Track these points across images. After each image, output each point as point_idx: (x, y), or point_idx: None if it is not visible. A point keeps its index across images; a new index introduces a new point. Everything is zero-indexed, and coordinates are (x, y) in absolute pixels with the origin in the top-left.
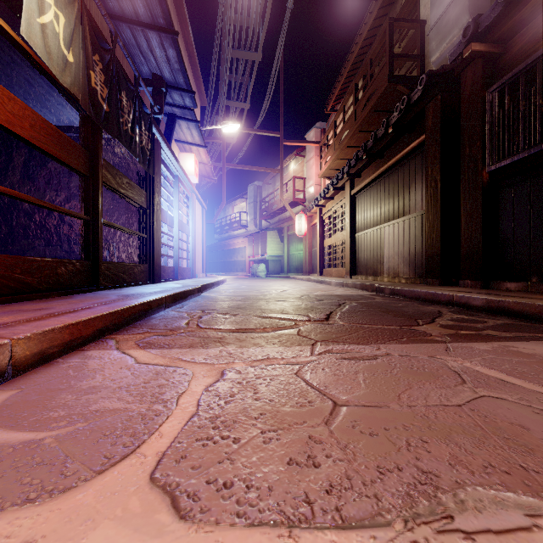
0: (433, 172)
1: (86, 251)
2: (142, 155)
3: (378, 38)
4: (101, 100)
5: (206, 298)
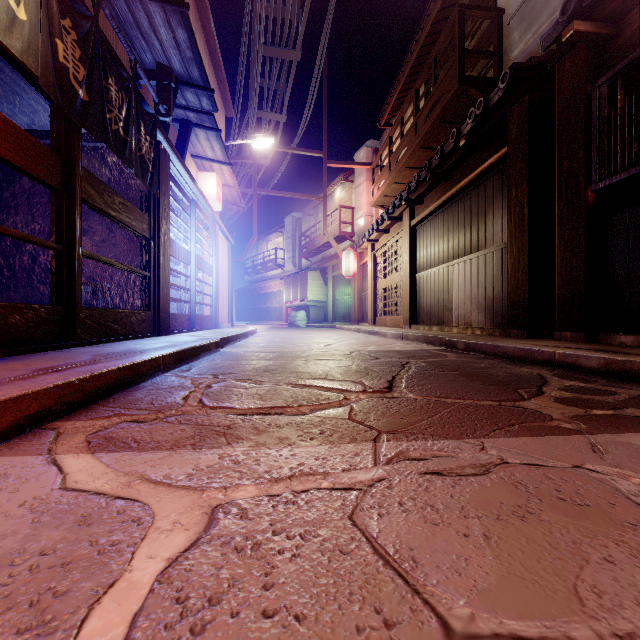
0: (519, 194)
1: (58, 293)
2: (140, 167)
3: (445, 31)
4: (74, 83)
5: (226, 355)
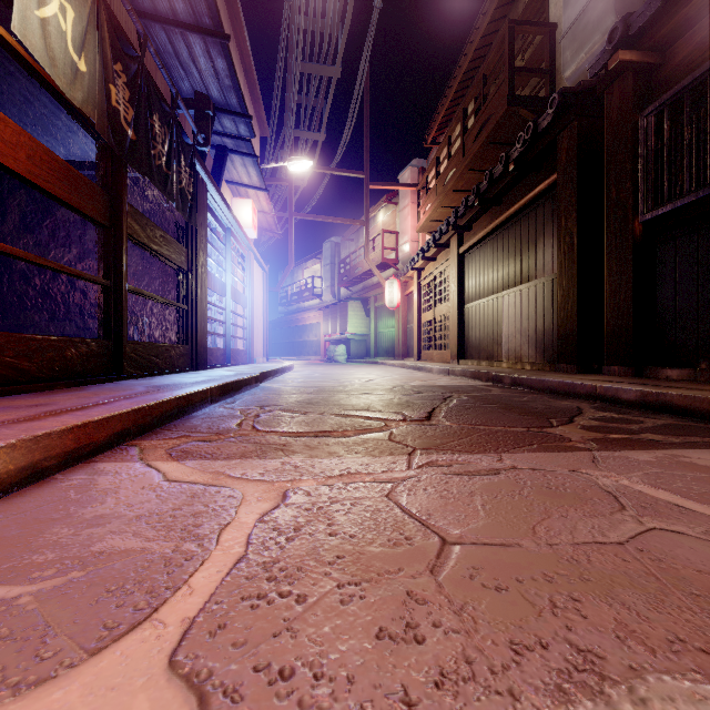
0: (568, 223)
1: (106, 327)
2: (181, 200)
3: (495, 47)
4: (125, 124)
5: (267, 390)
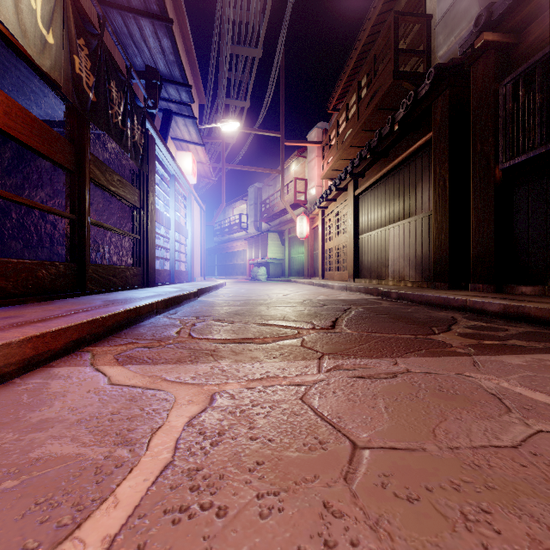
0: (442, 171)
1: (72, 253)
2: (134, 151)
3: (383, 33)
4: (87, 88)
5: (203, 303)
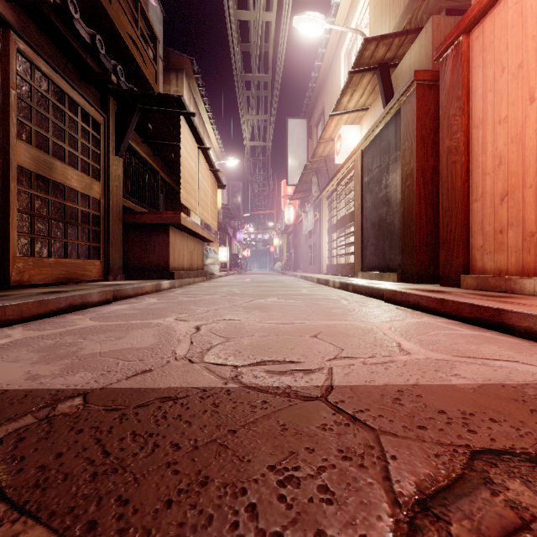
0: None
1: None
2: None
3: None
4: None
5: None
